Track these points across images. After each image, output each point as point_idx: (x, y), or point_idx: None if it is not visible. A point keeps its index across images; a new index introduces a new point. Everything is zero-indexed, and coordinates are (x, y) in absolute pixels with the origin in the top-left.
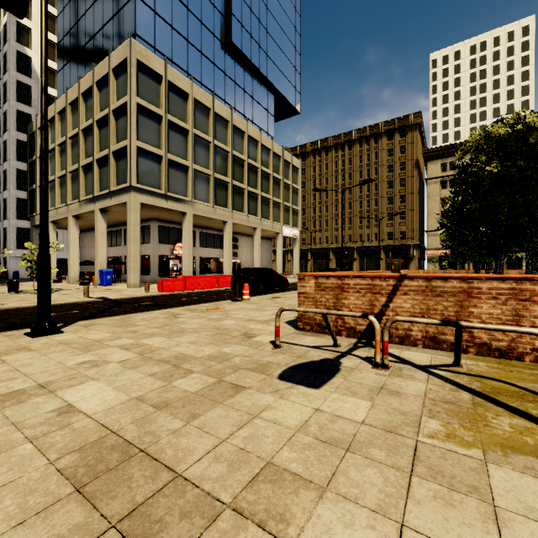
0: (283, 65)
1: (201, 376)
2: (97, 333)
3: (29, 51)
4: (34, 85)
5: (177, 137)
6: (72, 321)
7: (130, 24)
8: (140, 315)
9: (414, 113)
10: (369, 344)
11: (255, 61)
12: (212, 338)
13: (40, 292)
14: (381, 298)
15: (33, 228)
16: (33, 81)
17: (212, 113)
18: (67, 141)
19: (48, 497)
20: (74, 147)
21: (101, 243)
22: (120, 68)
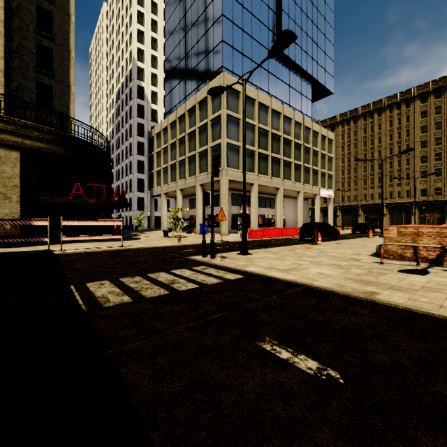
0: (319, 57)
1: (358, 269)
2: (269, 255)
3: (143, 84)
4: (145, 105)
5: (248, 131)
6: (239, 250)
7: (218, 60)
8: (271, 249)
9: None
10: (439, 265)
11: (298, 61)
12: (336, 259)
13: (244, 234)
14: None
15: (151, 197)
16: (145, 103)
17: (270, 110)
18: (176, 142)
19: (358, 284)
20: (180, 145)
21: (200, 206)
22: None
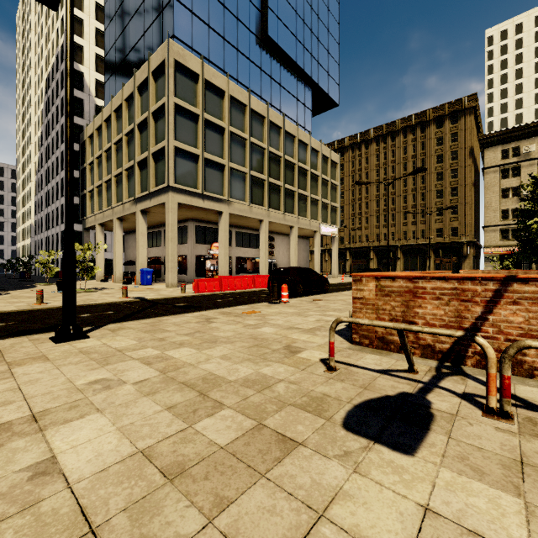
0: (321, 56)
1: (234, 414)
2: (123, 339)
3: (82, 67)
4: (86, 98)
5: (214, 135)
6: (103, 323)
7: (169, 27)
8: (172, 318)
9: (468, 96)
10: (458, 370)
11: (292, 54)
12: (248, 351)
13: (65, 294)
14: (474, 308)
15: (84, 230)
16: (85, 95)
17: (248, 110)
18: (112, 147)
19: None
20: (118, 152)
21: (142, 243)
22: (159, 70)
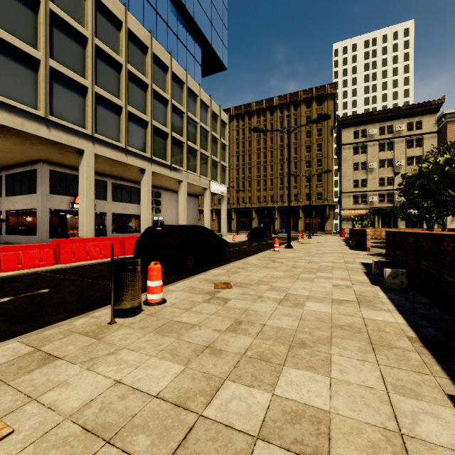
0: (211, 12)
1: None
2: None
3: None
4: None
5: (68, 42)
6: None
7: None
8: None
9: (330, 84)
10: None
11: None
12: None
13: None
14: None
15: None
16: None
17: (123, 28)
18: None
19: None
20: None
21: None
22: None
